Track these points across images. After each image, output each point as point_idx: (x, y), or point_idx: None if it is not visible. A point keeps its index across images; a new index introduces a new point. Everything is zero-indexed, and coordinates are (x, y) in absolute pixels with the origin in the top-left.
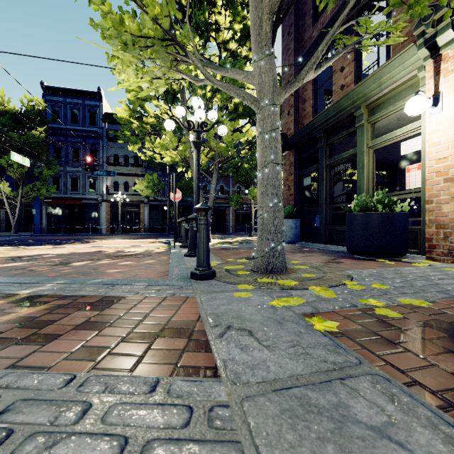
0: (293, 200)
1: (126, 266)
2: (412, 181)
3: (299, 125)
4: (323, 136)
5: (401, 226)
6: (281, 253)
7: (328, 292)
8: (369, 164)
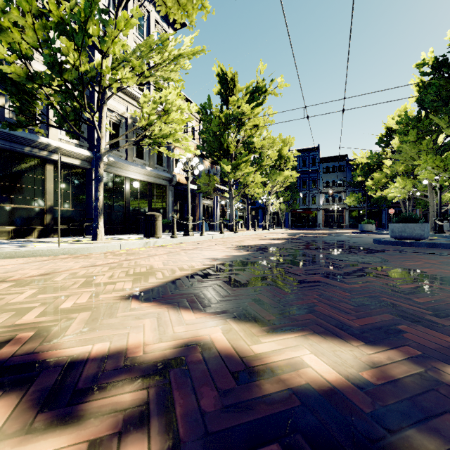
0: None
1: None
2: None
3: None
4: None
5: None
6: None
7: None
8: None
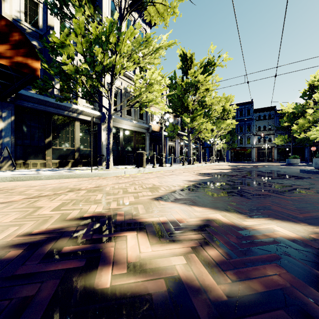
0: None
1: None
2: None
3: None
4: None
5: None
6: None
7: None
8: None
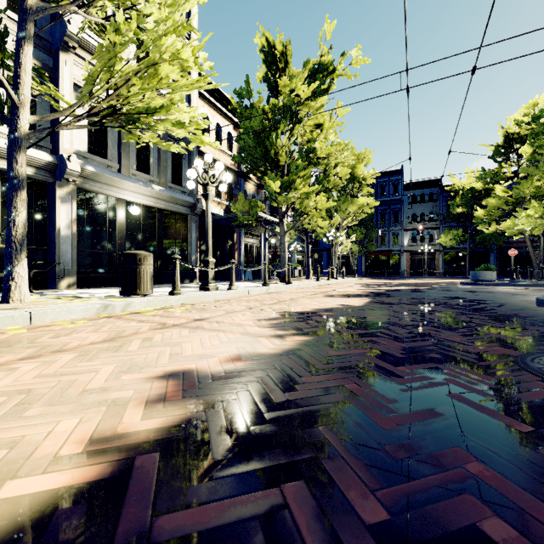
0: None
1: None
2: None
3: None
4: None
5: None
6: None
7: None
8: None
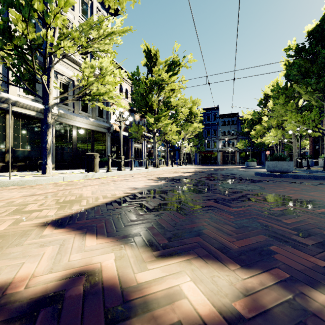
0: (312, 153)
1: None
2: None
3: None
4: (320, 136)
5: None
6: None
7: None
8: None
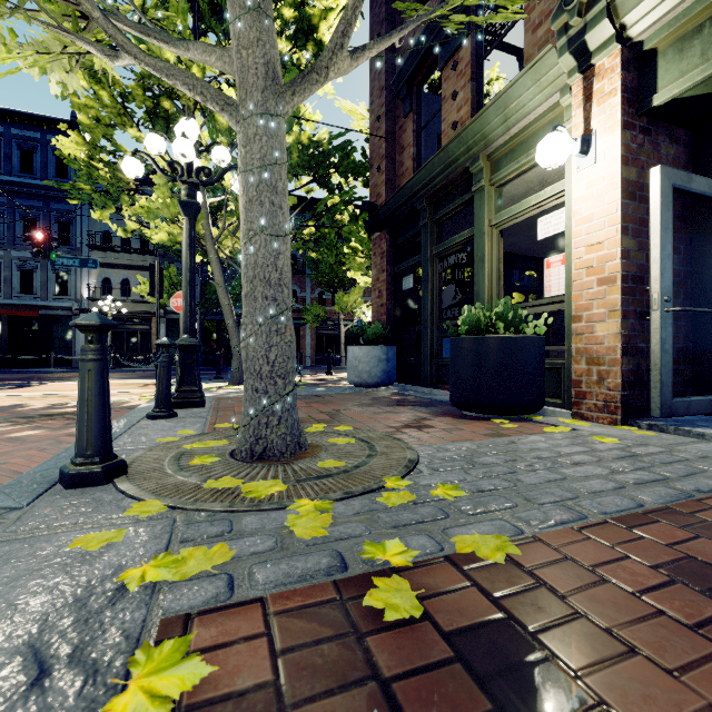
0: (385, 314)
1: (14, 441)
2: (554, 284)
3: (394, 189)
4: (427, 207)
5: (533, 360)
6: (285, 418)
7: (320, 519)
8: (492, 254)
